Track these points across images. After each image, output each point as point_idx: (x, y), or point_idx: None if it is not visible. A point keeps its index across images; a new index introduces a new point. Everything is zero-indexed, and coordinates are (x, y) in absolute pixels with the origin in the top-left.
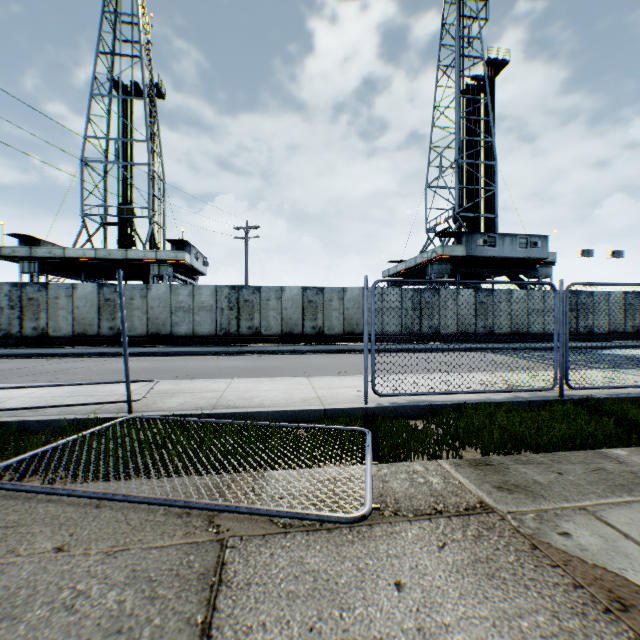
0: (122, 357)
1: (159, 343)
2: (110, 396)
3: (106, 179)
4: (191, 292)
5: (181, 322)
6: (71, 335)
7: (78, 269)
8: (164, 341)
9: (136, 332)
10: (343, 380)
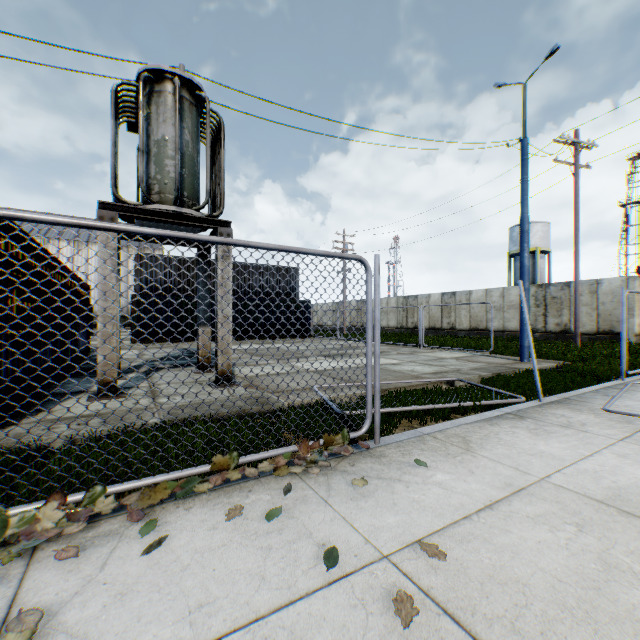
0: None
1: None
2: None
3: None
4: None
5: None
6: None
7: None
8: None
9: None
10: (628, 576)
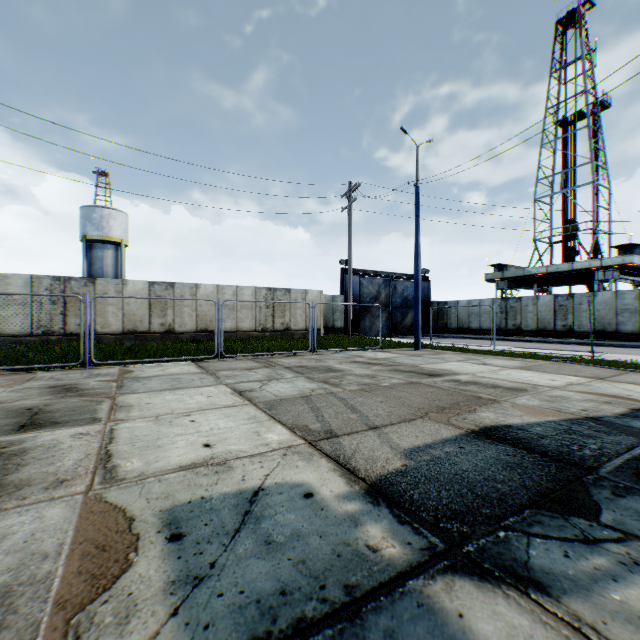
0: (573, 345)
1: (603, 338)
2: (578, 354)
3: (550, 205)
4: (636, 296)
5: (625, 321)
6: (534, 330)
7: (530, 282)
8: (607, 337)
9: (582, 329)
10: None
